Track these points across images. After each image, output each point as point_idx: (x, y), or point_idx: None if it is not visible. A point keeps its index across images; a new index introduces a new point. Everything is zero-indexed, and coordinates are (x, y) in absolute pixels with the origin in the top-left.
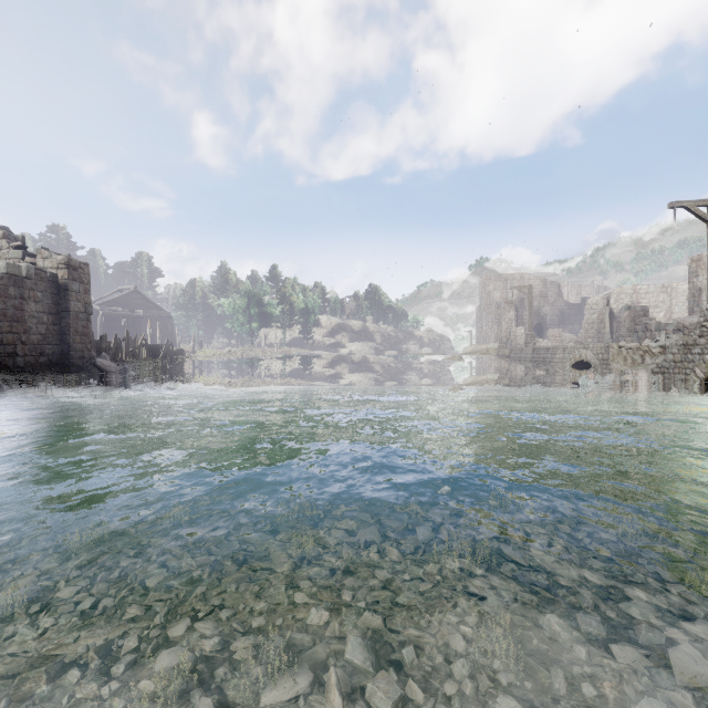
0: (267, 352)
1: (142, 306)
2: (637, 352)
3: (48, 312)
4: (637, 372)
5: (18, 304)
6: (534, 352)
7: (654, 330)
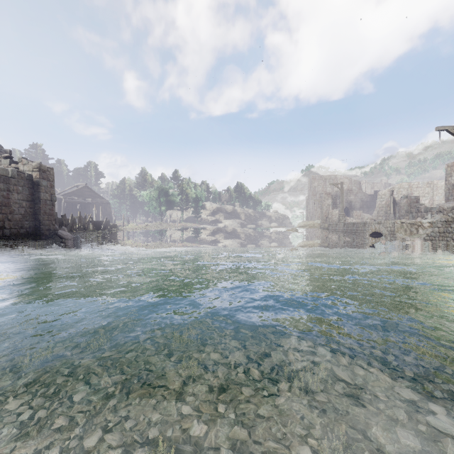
0: (171, 226)
1: (90, 196)
2: (413, 226)
3: (26, 200)
4: (414, 239)
5: (6, 195)
6: (345, 226)
7: (423, 211)
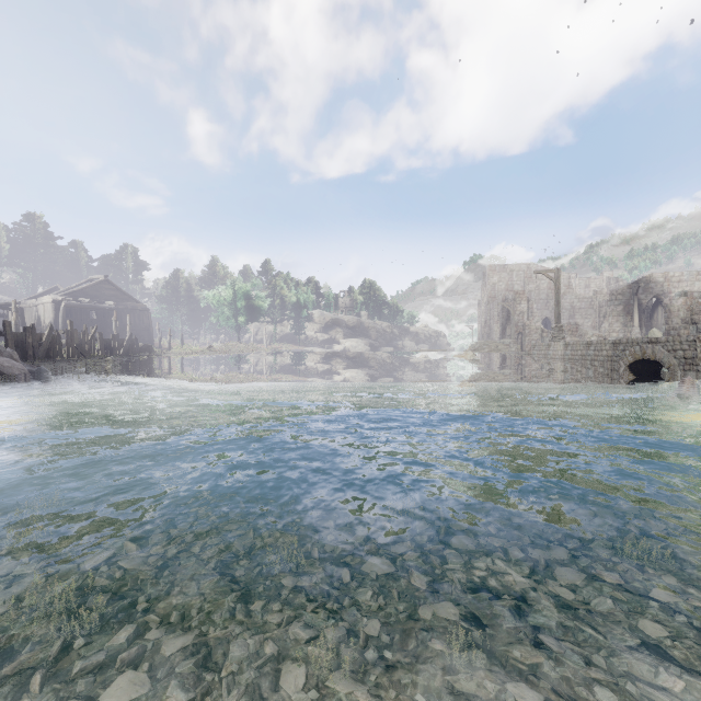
0: (252, 348)
1: (114, 298)
2: None
3: None
4: None
5: None
6: (568, 348)
7: None
